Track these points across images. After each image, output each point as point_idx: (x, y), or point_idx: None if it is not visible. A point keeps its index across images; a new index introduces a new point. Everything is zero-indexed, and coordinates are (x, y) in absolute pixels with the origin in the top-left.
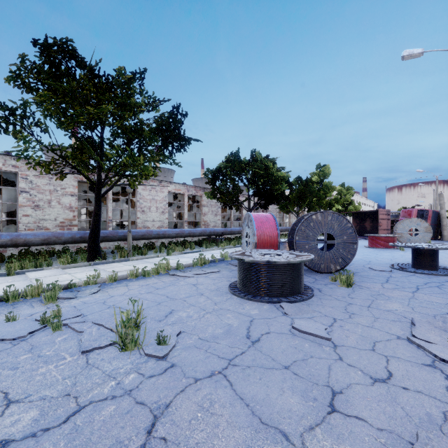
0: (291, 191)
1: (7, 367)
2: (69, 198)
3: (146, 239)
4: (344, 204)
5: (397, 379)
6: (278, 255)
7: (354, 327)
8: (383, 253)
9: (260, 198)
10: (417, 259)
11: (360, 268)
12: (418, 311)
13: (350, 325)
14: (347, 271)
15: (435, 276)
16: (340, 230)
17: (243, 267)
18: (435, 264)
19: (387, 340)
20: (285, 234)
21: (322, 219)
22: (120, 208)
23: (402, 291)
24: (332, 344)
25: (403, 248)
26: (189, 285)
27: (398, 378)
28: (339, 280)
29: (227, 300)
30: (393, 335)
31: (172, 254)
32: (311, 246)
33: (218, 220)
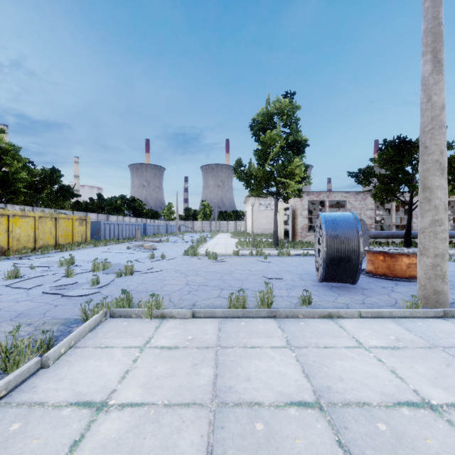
0: None
1: None
2: (369, 211)
3: None
4: None
5: None
6: None
7: None
8: None
9: None
10: None
11: None
12: None
13: None
14: None
15: None
16: None
17: None
18: None
19: None
20: None
21: None
22: (399, 216)
23: None
24: None
25: None
26: None
27: None
28: None
29: None
30: None
31: None
32: None
33: None
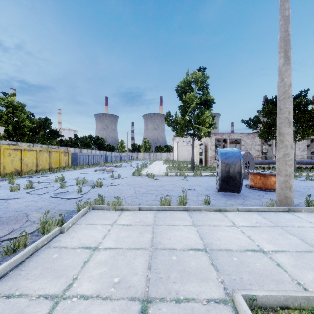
0: None
1: (312, 182)
2: (257, 146)
3: (299, 164)
4: None
5: None
6: None
7: None
8: None
9: None
10: None
11: None
12: None
13: None
14: None
15: None
16: None
17: None
18: None
19: None
20: None
21: None
22: None
23: None
24: None
25: None
26: None
27: None
28: None
29: None
30: None
31: None
32: None
33: None
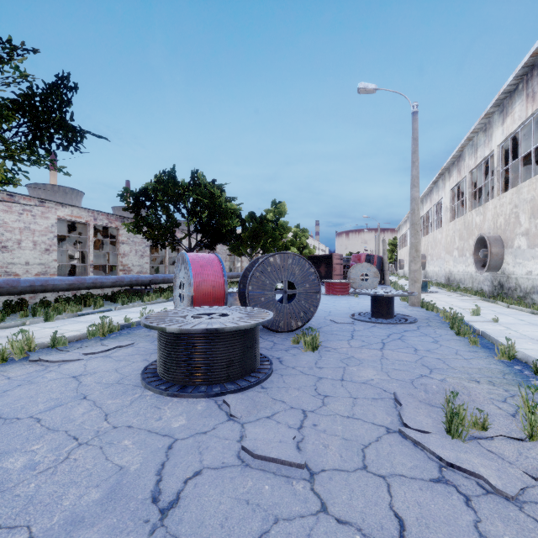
0: (244, 229)
1: None
2: None
3: (5, 294)
4: (300, 247)
5: (414, 535)
6: (223, 314)
7: (332, 424)
8: (341, 300)
9: (205, 235)
10: (376, 307)
11: (322, 321)
12: (395, 378)
13: (326, 419)
14: (313, 331)
15: (393, 325)
16: (302, 277)
17: (165, 340)
18: (392, 311)
19: (377, 440)
20: (236, 282)
21: (281, 262)
22: None
23: (371, 349)
24: (307, 473)
25: (357, 295)
26: (64, 378)
27: (414, 530)
28: (303, 343)
29: (131, 404)
30: (381, 428)
31: (56, 318)
32: (269, 297)
33: (146, 264)
